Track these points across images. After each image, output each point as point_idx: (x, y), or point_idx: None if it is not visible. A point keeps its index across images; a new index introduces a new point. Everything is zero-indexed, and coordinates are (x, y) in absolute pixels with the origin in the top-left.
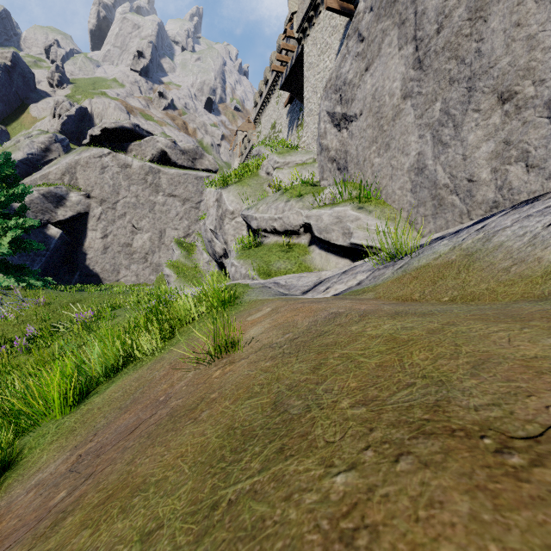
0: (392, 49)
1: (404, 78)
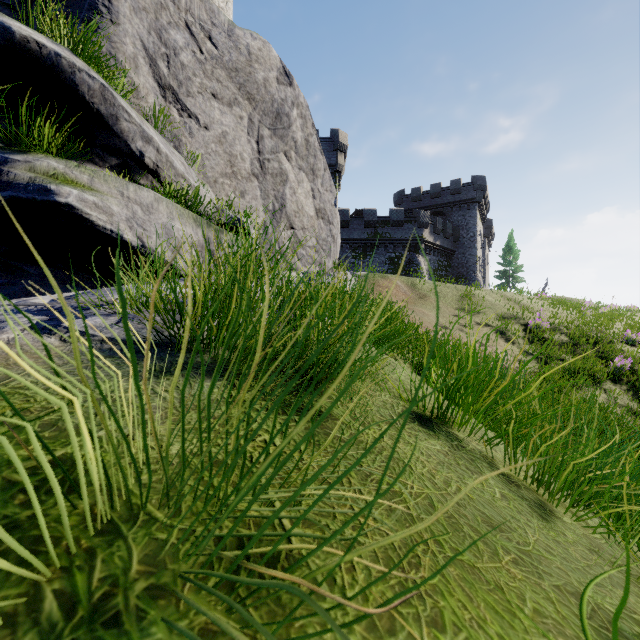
0: (242, 124)
1: (252, 160)
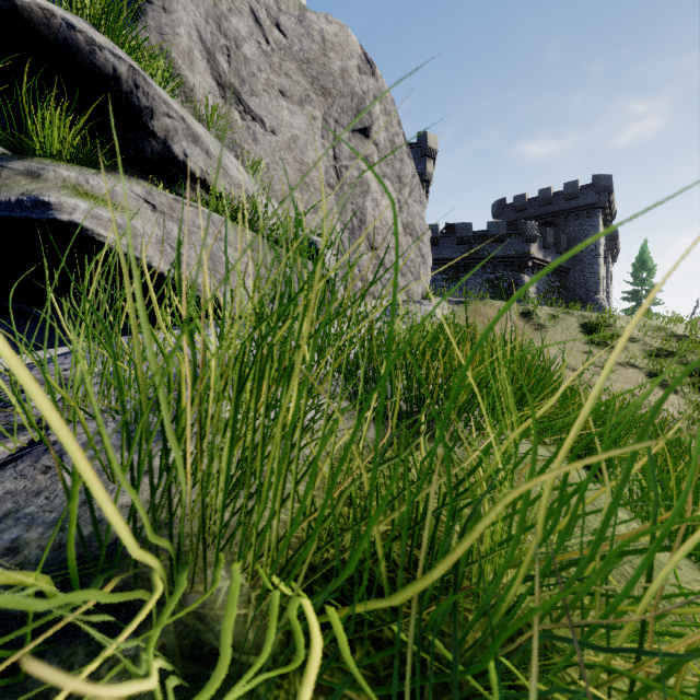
0: (315, 125)
1: (327, 168)
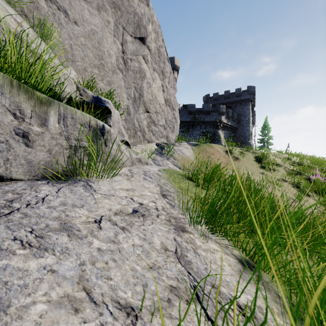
0: (109, 27)
1: (117, 57)
